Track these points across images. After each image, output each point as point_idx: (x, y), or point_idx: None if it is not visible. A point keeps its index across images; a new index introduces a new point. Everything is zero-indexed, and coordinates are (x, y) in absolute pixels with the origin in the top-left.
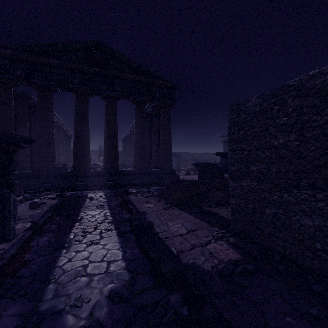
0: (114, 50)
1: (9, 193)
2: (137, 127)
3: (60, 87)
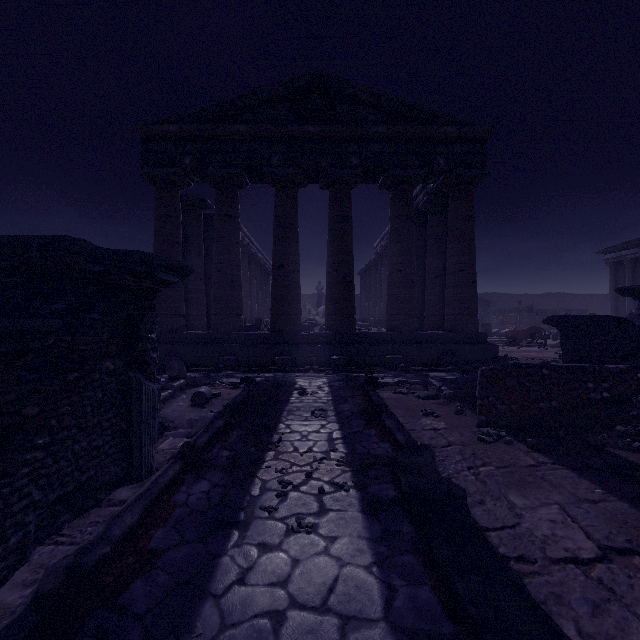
0: (346, 83)
1: (140, 381)
2: (394, 240)
3: (250, 176)
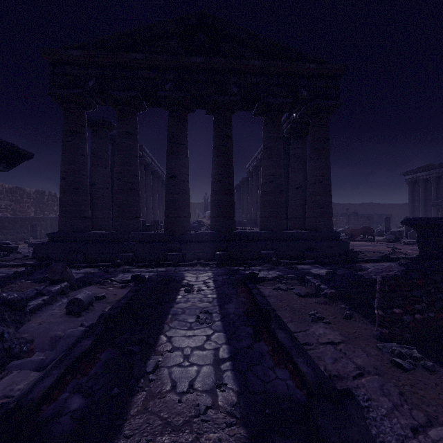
0: (228, 24)
1: None
2: (267, 156)
3: (147, 100)
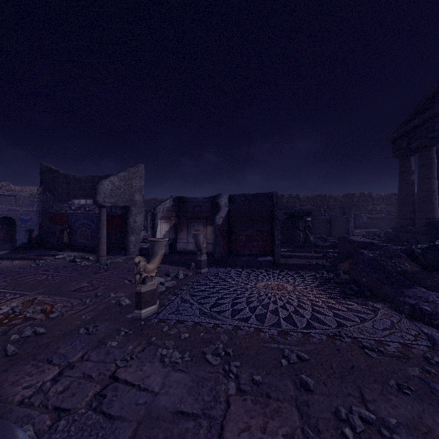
0: None
1: (296, 230)
2: None
3: (434, 138)
